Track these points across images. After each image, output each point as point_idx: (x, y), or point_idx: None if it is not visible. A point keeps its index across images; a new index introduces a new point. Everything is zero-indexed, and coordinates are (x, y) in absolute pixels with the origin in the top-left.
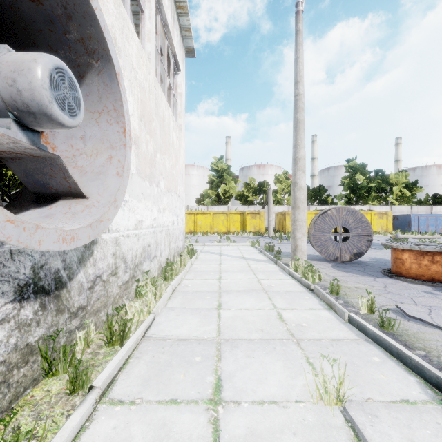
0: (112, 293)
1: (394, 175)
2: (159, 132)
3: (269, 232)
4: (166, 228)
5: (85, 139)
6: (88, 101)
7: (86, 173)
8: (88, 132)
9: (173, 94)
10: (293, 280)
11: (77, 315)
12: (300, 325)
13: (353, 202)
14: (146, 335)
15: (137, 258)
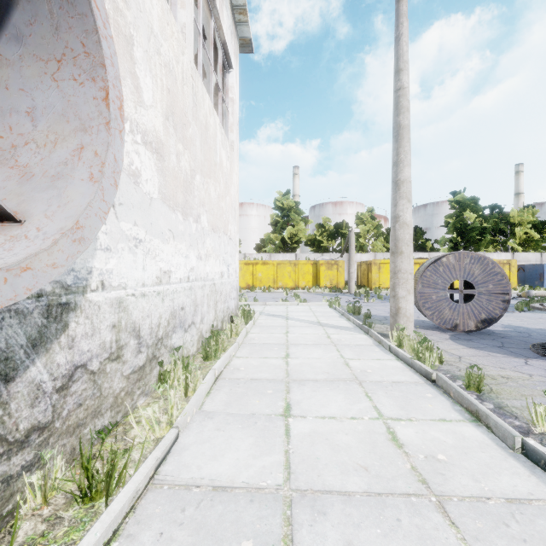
0: (110, 390)
1: (517, 211)
2: (199, 143)
3: (350, 287)
4: (210, 283)
5: (34, 115)
6: (35, 36)
7: (32, 178)
8: (40, 100)
9: (222, 99)
10: (398, 362)
11: (25, 445)
12: (434, 458)
13: (461, 248)
14: (157, 478)
15: (161, 329)
